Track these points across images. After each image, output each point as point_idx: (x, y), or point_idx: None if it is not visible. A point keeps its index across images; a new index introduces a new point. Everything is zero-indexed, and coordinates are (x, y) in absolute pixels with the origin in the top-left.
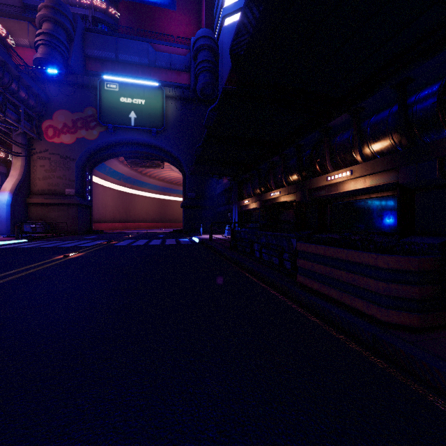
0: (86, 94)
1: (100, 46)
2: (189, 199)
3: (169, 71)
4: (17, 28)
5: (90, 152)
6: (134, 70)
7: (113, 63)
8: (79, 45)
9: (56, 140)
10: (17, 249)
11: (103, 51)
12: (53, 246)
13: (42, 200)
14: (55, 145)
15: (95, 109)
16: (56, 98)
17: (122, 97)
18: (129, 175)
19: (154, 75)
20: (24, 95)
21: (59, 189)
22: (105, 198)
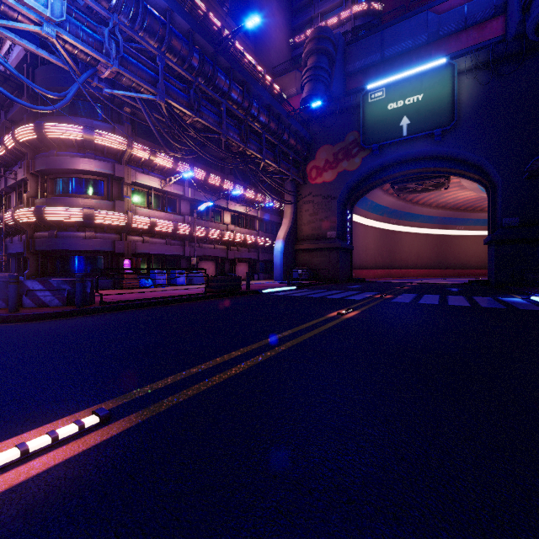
0: (347, 118)
1: (361, 54)
2: (506, 229)
3: (462, 33)
4: (287, 82)
5: (351, 185)
6: (406, 60)
7: (378, 67)
8: (340, 65)
9: (318, 180)
10: (289, 297)
11: (365, 57)
12: (320, 296)
13: (306, 246)
14: (317, 187)
15: (356, 132)
16: (318, 135)
17: (390, 104)
18: (394, 207)
19: (436, 53)
20: (292, 141)
21: (321, 232)
22: (365, 239)
